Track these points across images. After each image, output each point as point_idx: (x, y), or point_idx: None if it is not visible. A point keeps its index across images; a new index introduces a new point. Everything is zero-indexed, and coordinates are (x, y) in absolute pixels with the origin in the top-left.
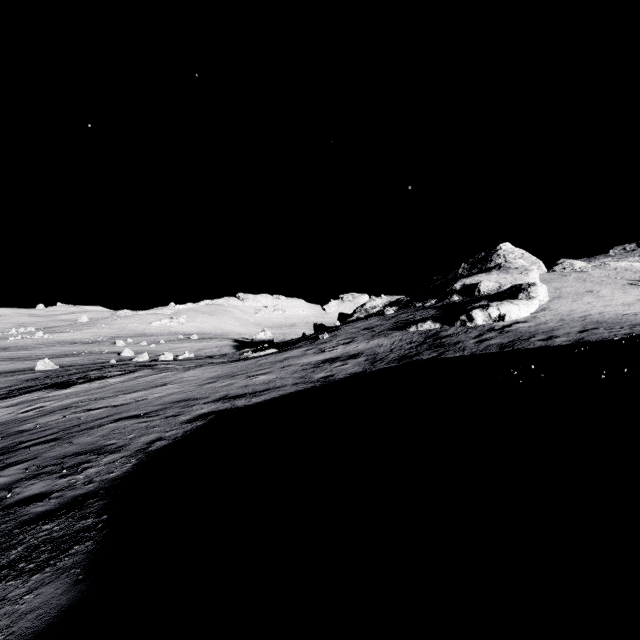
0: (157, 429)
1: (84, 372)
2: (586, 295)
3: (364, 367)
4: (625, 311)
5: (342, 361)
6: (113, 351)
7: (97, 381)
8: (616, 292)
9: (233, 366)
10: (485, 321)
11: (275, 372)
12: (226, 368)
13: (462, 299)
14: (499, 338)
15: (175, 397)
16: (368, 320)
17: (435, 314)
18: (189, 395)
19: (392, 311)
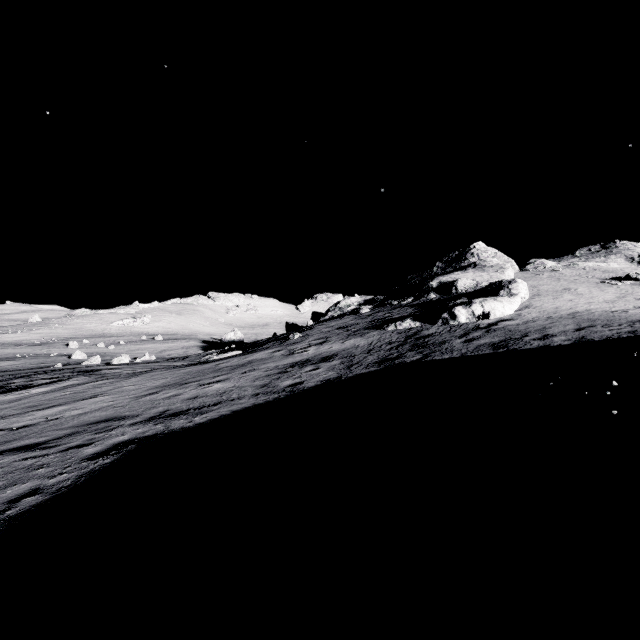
0: (41, 471)
1: (7, 380)
2: (565, 293)
3: (339, 372)
4: (612, 308)
5: (313, 365)
6: (64, 353)
7: (15, 392)
8: (593, 290)
9: (187, 371)
10: (468, 319)
11: (233, 379)
12: (178, 374)
13: (439, 297)
14: (488, 337)
15: (97, 415)
16: (343, 319)
17: (413, 312)
18: (117, 412)
19: (368, 309)
